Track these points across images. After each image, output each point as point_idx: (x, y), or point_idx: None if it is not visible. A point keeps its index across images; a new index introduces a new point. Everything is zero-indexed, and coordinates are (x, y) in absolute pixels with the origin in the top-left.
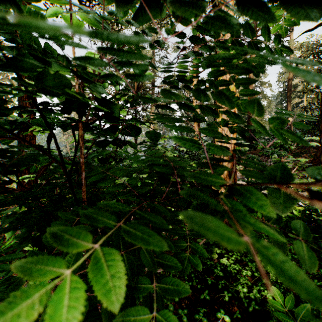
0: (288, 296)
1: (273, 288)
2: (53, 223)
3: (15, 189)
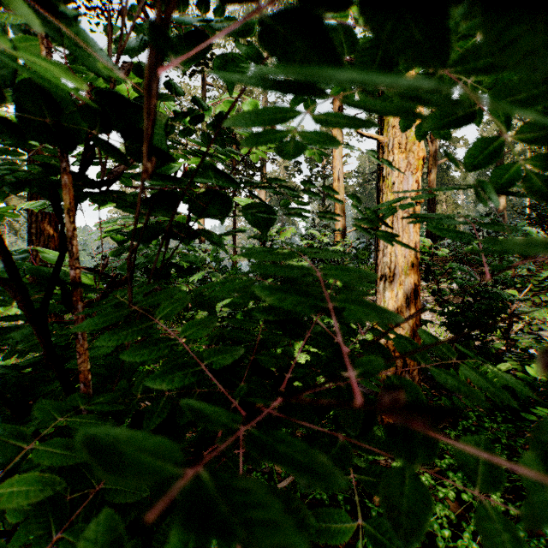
0: None
1: None
2: None
3: None
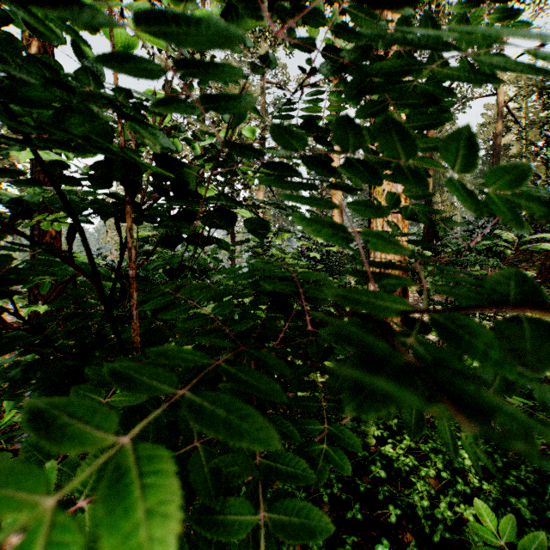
0: (505, 517)
1: (477, 502)
2: (71, 393)
3: (9, 328)
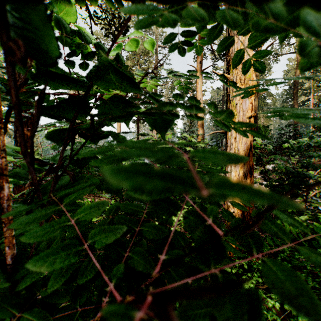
0: None
1: None
2: None
3: None
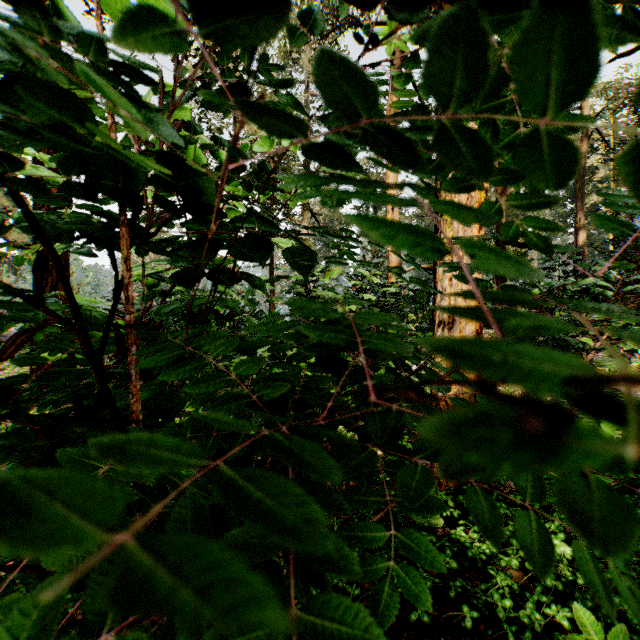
0: (613, 628)
1: (577, 608)
2: None
3: None
